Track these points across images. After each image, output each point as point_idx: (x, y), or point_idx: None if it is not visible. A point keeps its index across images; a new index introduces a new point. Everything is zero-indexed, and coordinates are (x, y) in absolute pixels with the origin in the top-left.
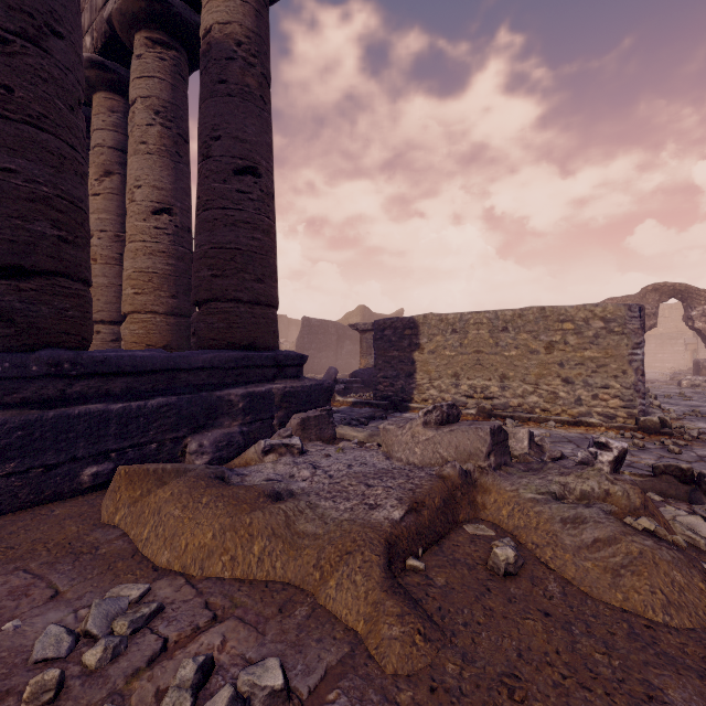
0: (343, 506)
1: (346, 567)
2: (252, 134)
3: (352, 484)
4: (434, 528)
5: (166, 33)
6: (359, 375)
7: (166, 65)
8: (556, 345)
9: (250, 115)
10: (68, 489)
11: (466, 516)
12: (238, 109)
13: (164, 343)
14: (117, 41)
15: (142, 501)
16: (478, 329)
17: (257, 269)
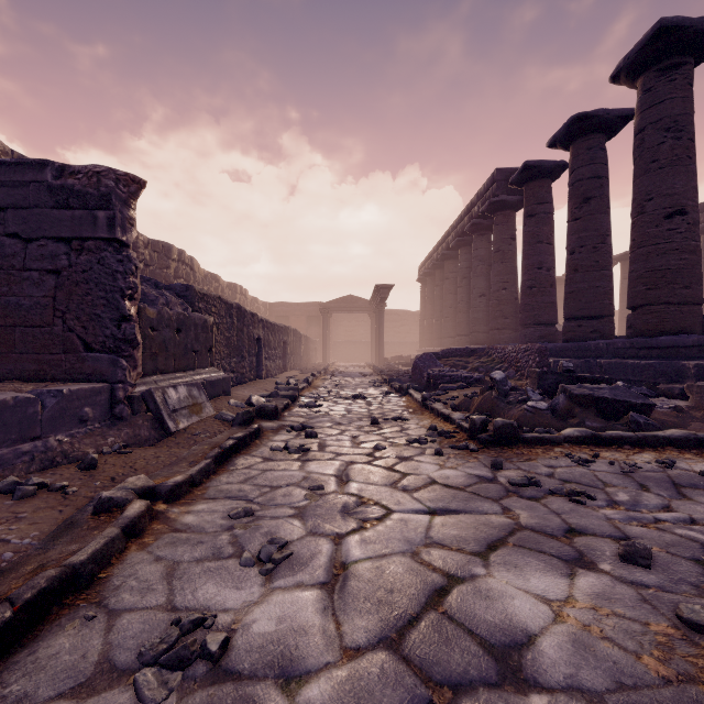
0: None
1: None
2: None
3: None
4: None
5: None
6: None
7: None
8: None
9: None
10: None
11: None
12: None
13: None
14: None
15: None
16: None
17: None
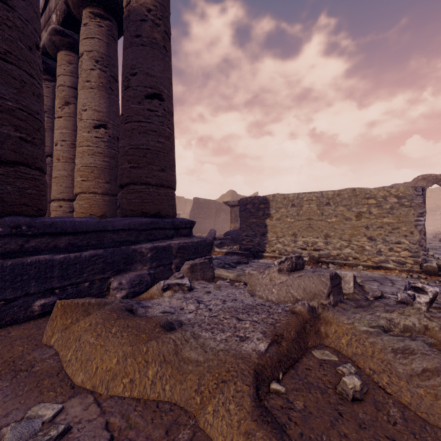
0: (219, 337)
1: (222, 395)
2: (157, 71)
3: (226, 318)
4: (290, 355)
5: (102, 9)
6: (229, 234)
7: (102, 30)
8: (363, 214)
9: (157, 58)
10: (24, 315)
11: (313, 343)
12: (148, 54)
13: (101, 213)
14: (72, 16)
15: (70, 328)
16: (309, 204)
17: (161, 163)
